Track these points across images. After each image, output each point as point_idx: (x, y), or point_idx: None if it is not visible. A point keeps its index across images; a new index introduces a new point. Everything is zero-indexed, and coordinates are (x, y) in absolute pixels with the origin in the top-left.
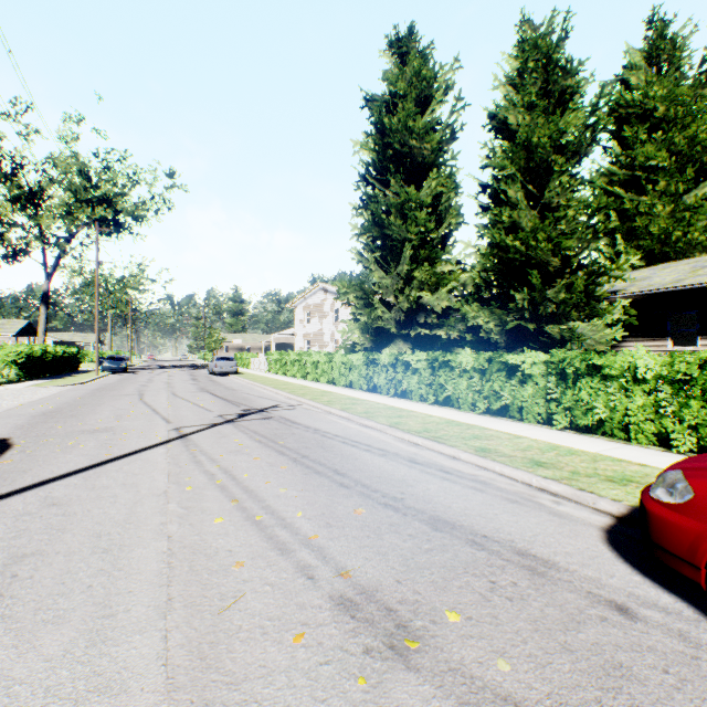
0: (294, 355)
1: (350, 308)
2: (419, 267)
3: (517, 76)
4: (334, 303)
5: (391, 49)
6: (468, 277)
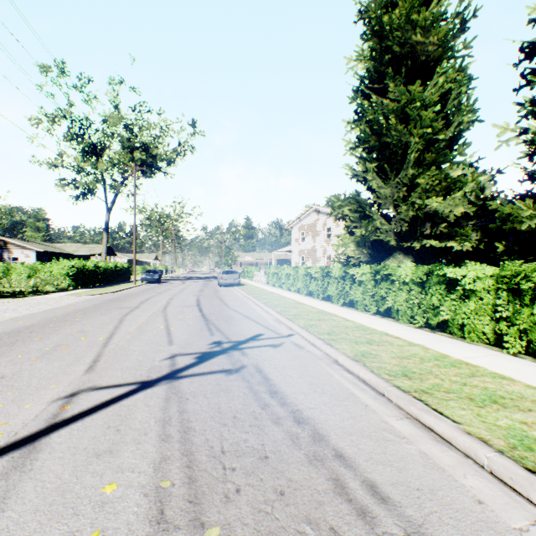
0: (288, 268)
1: (341, 226)
2: (424, 172)
3: None
4: (325, 222)
5: None
6: (487, 179)
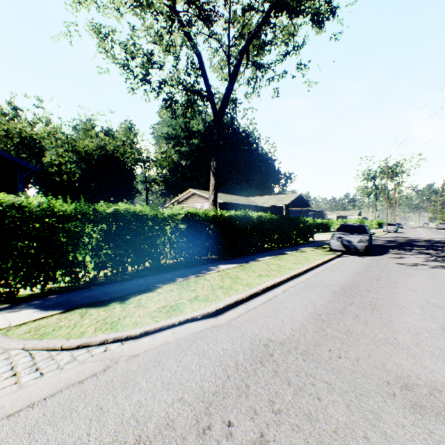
0: None
1: None
2: None
3: None
4: None
5: None
6: None
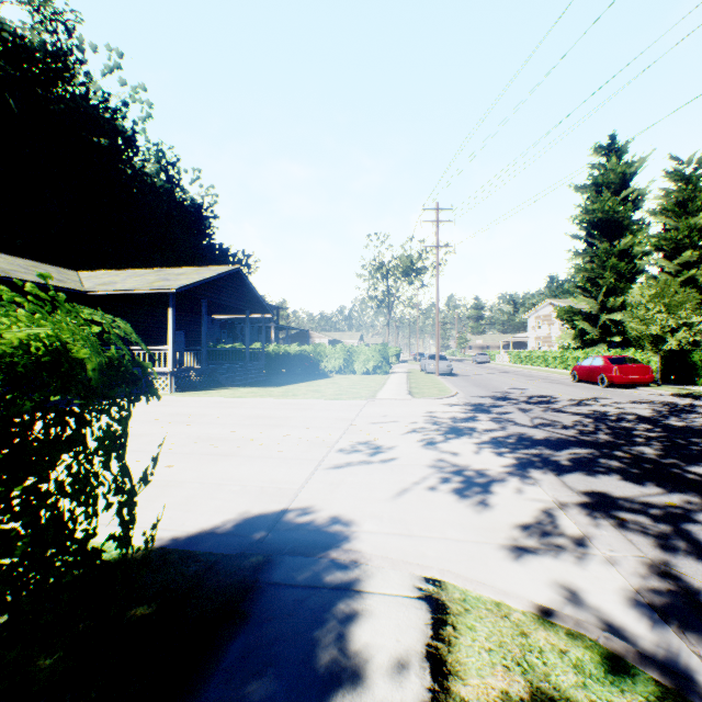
0: (525, 352)
1: None
2: (612, 297)
3: (661, 197)
4: None
5: (595, 151)
6: None
